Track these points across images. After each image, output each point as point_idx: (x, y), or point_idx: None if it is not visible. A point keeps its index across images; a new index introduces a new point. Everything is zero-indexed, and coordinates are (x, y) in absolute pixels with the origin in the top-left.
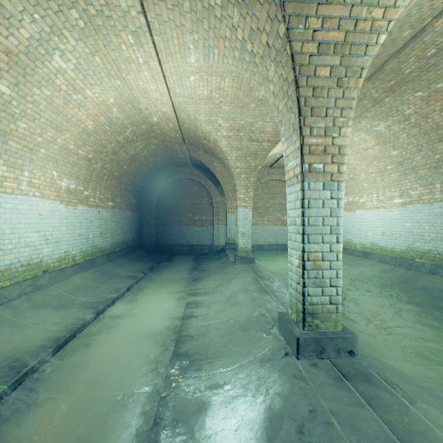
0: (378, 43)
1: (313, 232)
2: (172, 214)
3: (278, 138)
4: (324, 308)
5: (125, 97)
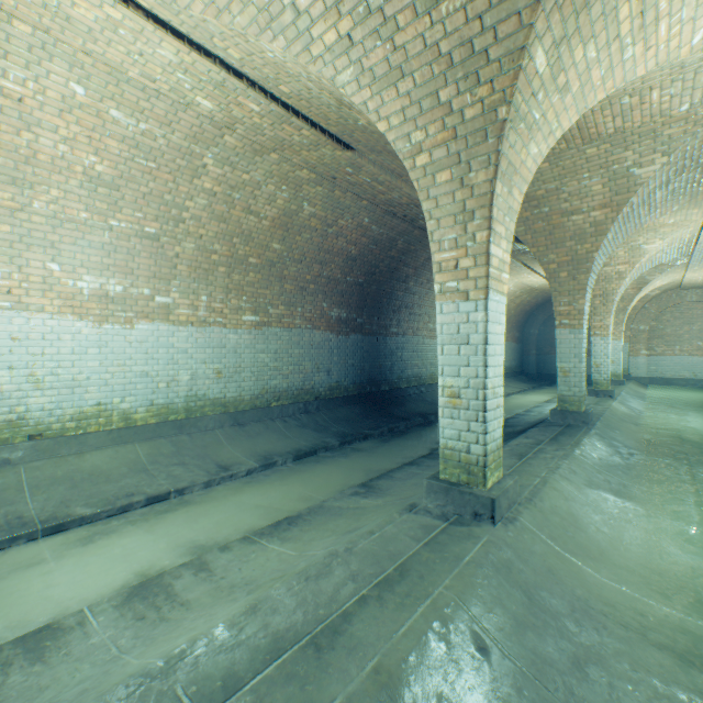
0: (616, 292)
1: (595, 355)
2: (553, 345)
3: (641, 286)
4: (600, 382)
5: (518, 283)
